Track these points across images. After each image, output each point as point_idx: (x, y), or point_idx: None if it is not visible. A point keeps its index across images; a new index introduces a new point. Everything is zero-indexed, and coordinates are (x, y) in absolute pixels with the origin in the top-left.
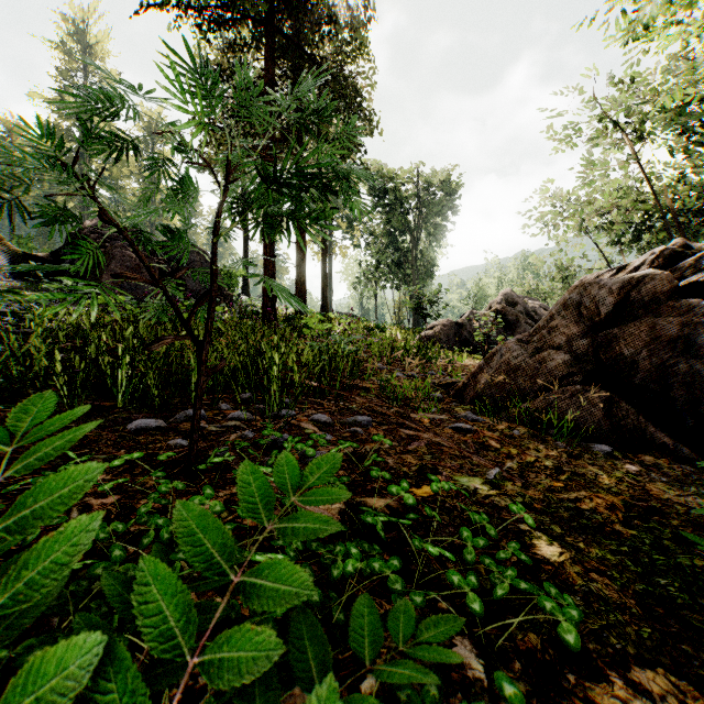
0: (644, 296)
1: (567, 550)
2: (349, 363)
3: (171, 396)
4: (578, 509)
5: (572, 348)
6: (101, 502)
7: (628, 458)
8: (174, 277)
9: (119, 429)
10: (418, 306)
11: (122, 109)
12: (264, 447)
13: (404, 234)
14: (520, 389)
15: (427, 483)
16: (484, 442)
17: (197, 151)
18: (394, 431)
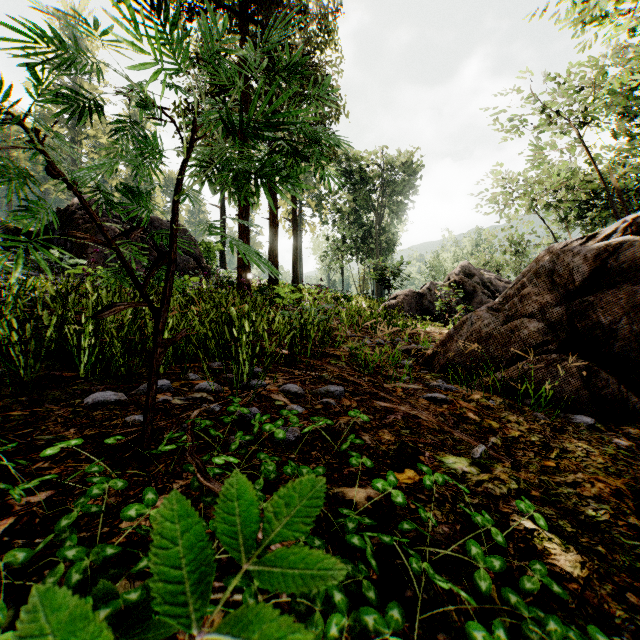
0: (620, 263)
1: (587, 558)
2: (320, 331)
3: (135, 366)
4: (580, 497)
5: (545, 316)
6: (27, 501)
7: (611, 430)
8: (128, 237)
9: (74, 403)
10: (382, 277)
11: (85, 67)
12: (229, 425)
13: (368, 212)
14: (492, 358)
15: (409, 465)
16: (462, 414)
17: (161, 107)
18: (367, 402)
